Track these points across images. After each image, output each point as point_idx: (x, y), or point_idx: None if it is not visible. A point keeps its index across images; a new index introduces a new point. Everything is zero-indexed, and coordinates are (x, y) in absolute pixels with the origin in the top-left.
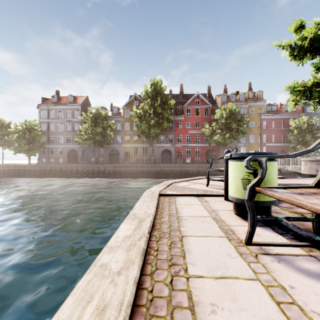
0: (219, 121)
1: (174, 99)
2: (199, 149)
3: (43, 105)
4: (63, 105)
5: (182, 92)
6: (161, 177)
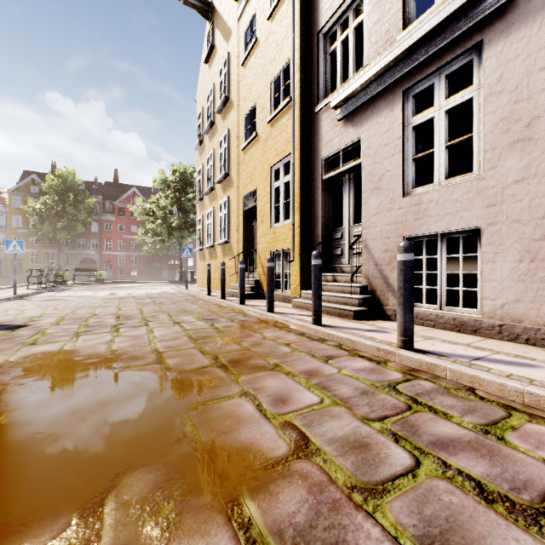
0: None
1: (102, 192)
2: (137, 259)
3: None
4: None
5: (117, 181)
6: None
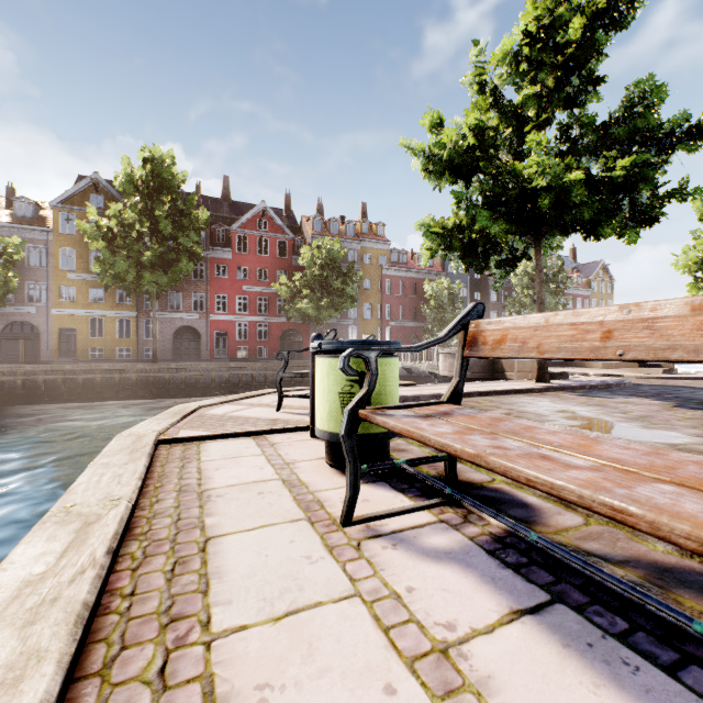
0: (309, 271)
1: (209, 209)
2: (268, 329)
3: None
4: None
5: (227, 196)
6: (172, 394)
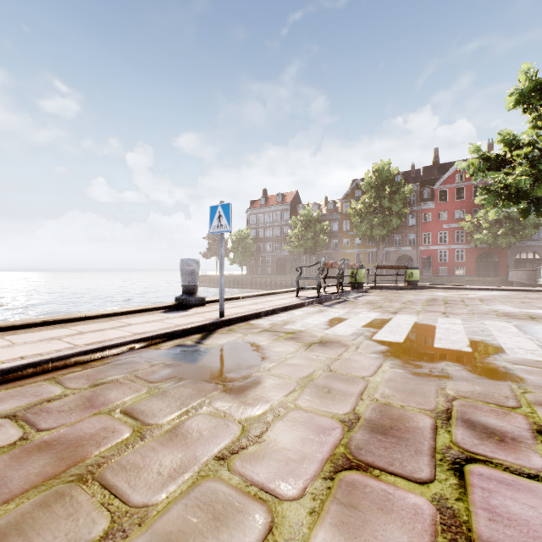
0: None
1: (418, 178)
2: (463, 253)
3: (251, 210)
4: (271, 206)
5: (436, 162)
6: None
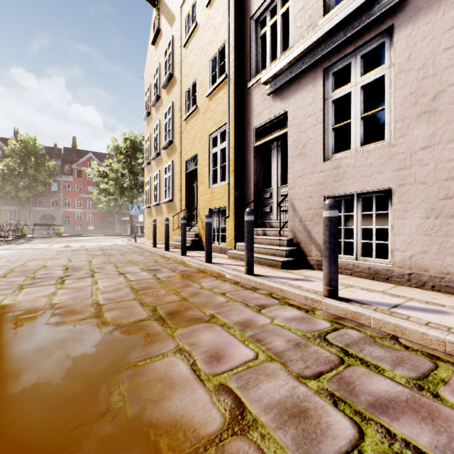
0: None
1: (61, 156)
2: (93, 215)
3: None
4: None
5: (75, 147)
6: None
